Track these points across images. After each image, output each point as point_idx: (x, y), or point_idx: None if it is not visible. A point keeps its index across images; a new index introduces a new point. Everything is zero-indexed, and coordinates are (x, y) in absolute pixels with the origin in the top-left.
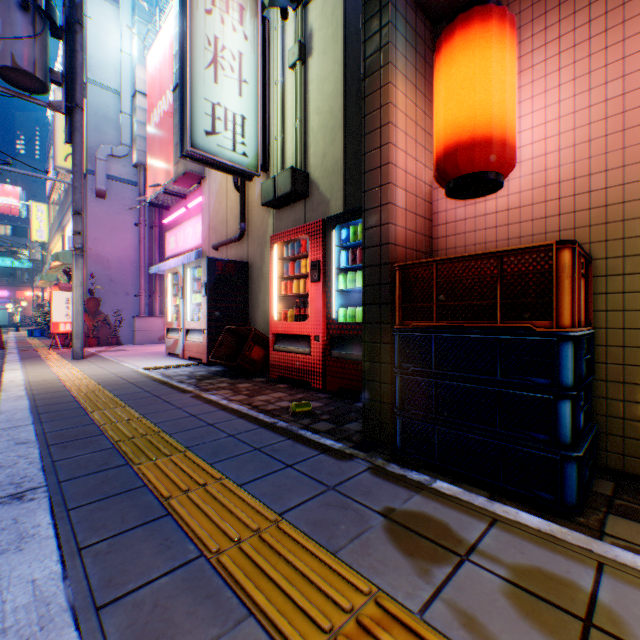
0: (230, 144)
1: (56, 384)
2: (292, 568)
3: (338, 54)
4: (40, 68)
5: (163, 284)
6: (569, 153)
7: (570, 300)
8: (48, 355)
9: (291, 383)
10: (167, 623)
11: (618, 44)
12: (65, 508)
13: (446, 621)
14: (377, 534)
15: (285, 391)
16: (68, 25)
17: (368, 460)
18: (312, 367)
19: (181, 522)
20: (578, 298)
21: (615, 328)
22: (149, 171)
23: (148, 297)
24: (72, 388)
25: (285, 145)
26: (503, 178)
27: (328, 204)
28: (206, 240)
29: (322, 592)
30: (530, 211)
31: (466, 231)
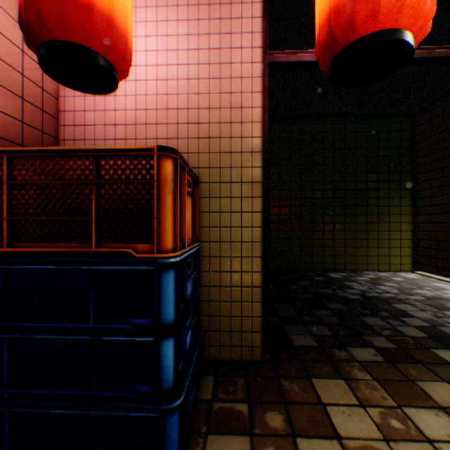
0: None
1: None
2: None
3: None
4: None
5: None
6: (186, 85)
7: (174, 219)
8: None
9: None
10: None
11: (218, 6)
12: None
13: None
14: None
15: None
16: None
17: None
18: None
19: None
20: (185, 216)
21: (216, 241)
22: None
23: None
24: None
25: None
26: (119, 74)
27: None
28: None
29: None
30: (156, 130)
31: (97, 138)
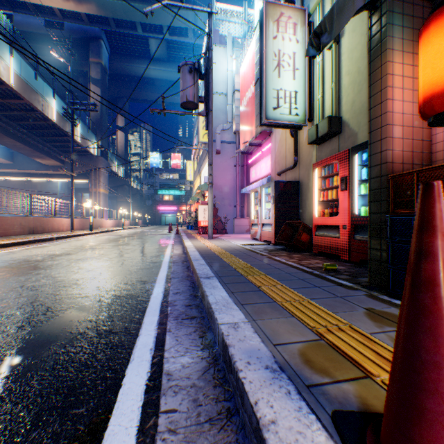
0: (287, 111)
1: (205, 247)
2: (312, 311)
3: (363, 29)
4: (195, 98)
5: (248, 199)
6: None
7: None
8: (197, 237)
9: (326, 257)
10: (263, 311)
11: None
12: (223, 283)
13: (382, 338)
14: (359, 313)
15: (321, 260)
16: (206, 71)
17: (367, 292)
18: (340, 246)
19: (266, 293)
20: None
21: None
22: (240, 134)
23: (240, 207)
24: (212, 249)
25: (324, 101)
26: None
27: (355, 136)
28: (272, 170)
29: (324, 319)
30: None
31: None
